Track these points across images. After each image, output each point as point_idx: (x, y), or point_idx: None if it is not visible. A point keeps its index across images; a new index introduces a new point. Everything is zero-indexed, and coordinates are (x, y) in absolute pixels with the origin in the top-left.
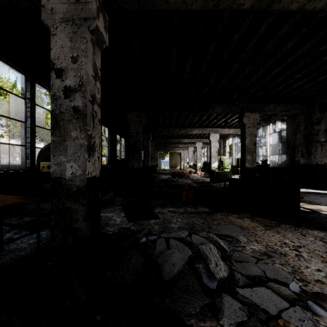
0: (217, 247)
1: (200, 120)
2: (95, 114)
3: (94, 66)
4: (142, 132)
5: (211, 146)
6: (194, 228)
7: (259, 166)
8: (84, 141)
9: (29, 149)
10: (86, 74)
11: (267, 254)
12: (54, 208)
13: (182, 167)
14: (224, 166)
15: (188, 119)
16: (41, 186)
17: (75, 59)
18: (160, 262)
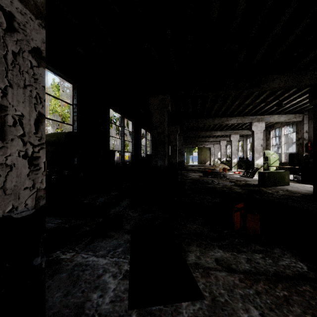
0: None
1: (240, 106)
2: (3, 18)
3: None
4: (168, 124)
5: (254, 138)
6: None
7: None
8: None
9: None
10: None
11: None
12: None
13: (211, 163)
14: (269, 163)
15: (226, 104)
16: None
17: None
18: None
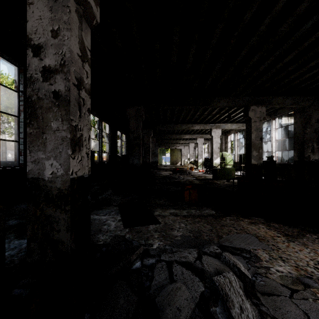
0: (236, 272)
1: (201, 115)
2: (82, 101)
3: (81, 44)
4: (142, 128)
5: (213, 142)
6: (201, 237)
7: (264, 163)
8: (66, 134)
9: (22, 145)
10: (69, 51)
11: (302, 282)
12: (31, 216)
13: (182, 163)
14: (226, 162)
15: (190, 114)
16: None
17: (56, 33)
18: (159, 305)
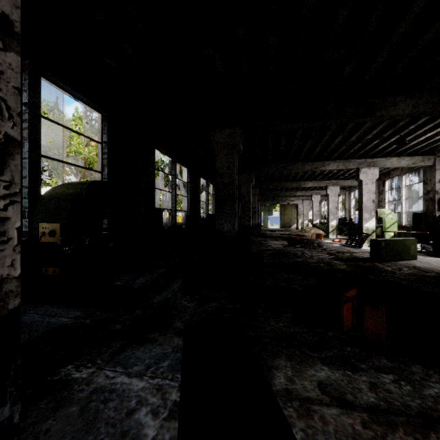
0: None
1: (343, 144)
2: None
3: None
4: (239, 172)
5: (363, 191)
6: None
7: None
8: None
9: (26, 200)
10: None
11: None
12: None
13: (299, 226)
14: (383, 226)
15: (322, 142)
16: (40, 270)
17: None
18: None
